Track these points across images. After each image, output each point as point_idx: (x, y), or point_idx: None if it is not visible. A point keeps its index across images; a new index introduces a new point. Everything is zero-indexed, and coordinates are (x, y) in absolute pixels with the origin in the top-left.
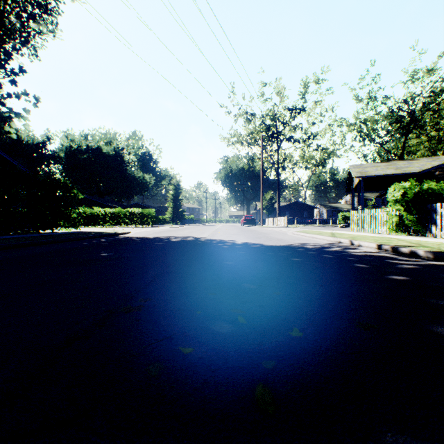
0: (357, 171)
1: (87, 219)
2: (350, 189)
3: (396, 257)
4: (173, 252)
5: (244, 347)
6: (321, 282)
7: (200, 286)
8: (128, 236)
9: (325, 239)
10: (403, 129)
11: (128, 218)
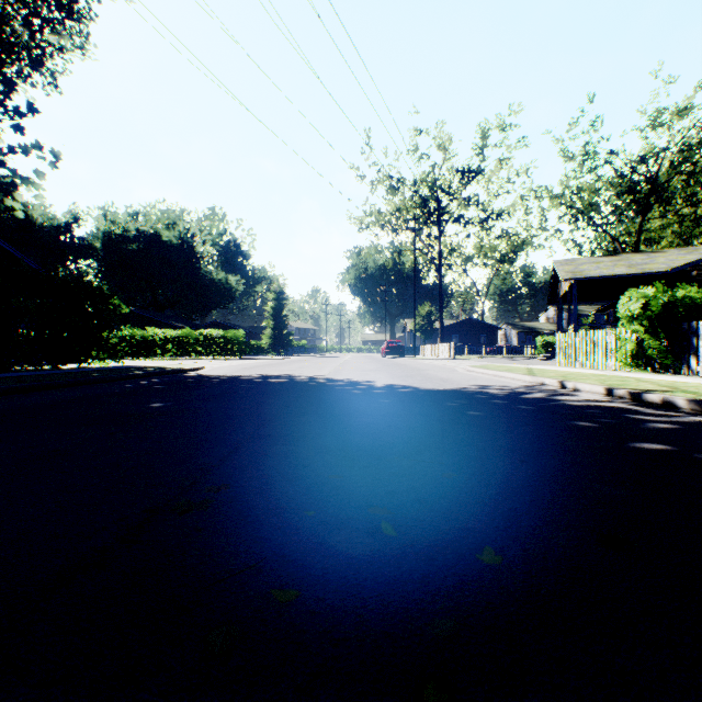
0: (567, 270)
1: (136, 347)
2: (555, 298)
3: (640, 410)
4: (270, 400)
5: (395, 587)
6: (522, 453)
7: (313, 463)
8: (200, 373)
9: (519, 379)
10: (639, 203)
11: (202, 344)
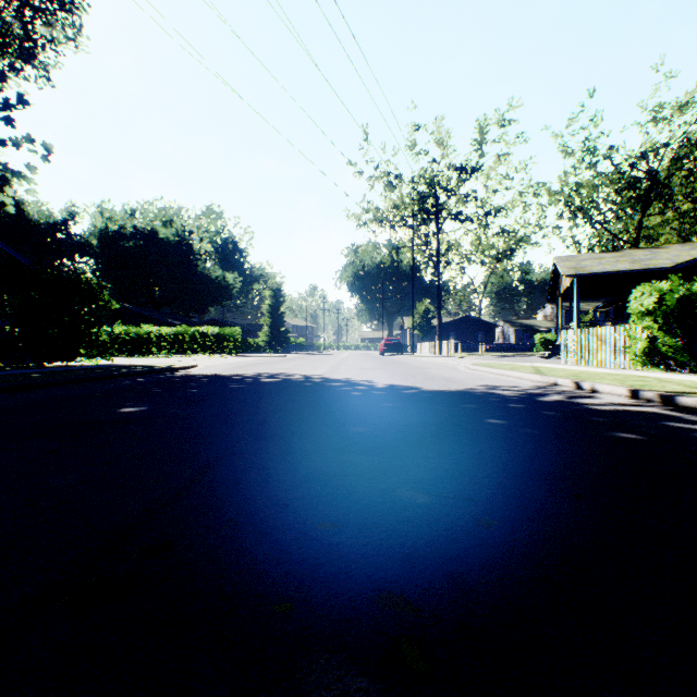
0: (568, 266)
1: (131, 344)
2: (555, 295)
3: (679, 416)
4: (258, 404)
5: None
6: (571, 483)
7: (299, 499)
8: (191, 372)
9: (527, 379)
10: (639, 200)
11: (198, 342)
